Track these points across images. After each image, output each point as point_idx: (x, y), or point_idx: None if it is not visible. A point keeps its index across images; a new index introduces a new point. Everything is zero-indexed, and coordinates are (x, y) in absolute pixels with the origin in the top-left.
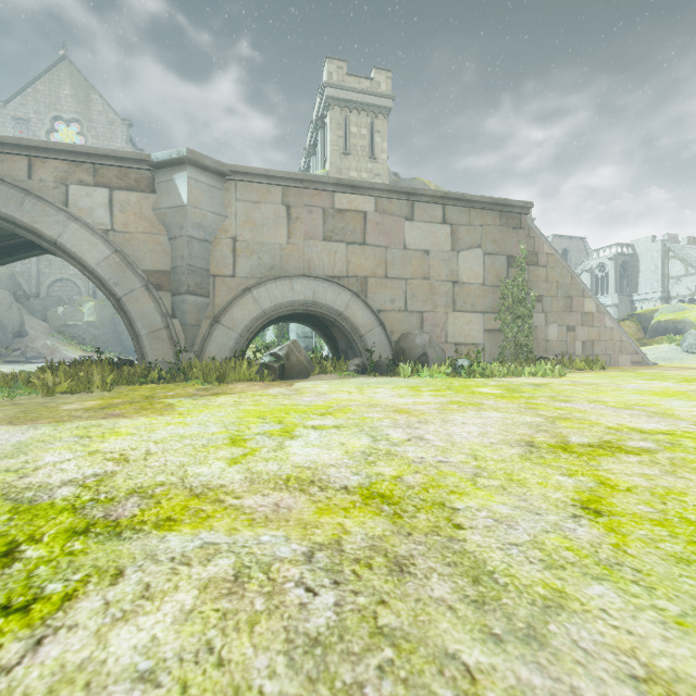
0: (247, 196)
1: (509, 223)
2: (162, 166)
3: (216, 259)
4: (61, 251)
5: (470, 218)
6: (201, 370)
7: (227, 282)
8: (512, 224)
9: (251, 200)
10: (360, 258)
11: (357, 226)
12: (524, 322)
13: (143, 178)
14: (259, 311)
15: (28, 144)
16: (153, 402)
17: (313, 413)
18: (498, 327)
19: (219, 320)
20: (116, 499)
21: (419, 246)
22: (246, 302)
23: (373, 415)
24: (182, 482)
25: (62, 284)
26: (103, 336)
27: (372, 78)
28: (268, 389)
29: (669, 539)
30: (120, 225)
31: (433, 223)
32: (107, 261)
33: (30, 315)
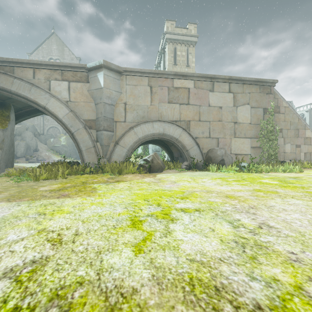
0: (131, 82)
1: (264, 91)
2: (92, 70)
3: (117, 113)
4: (47, 111)
5: (243, 89)
6: (110, 168)
7: (122, 124)
8: (266, 91)
9: (133, 84)
10: (186, 111)
11: (185, 95)
12: (273, 143)
13: (83, 76)
14: (137, 138)
15: (33, 62)
16: (86, 186)
17: (176, 197)
18: (258, 146)
19: (118, 143)
20: (36, 311)
21: (216, 104)
22: (131, 134)
23: (215, 200)
24: (98, 279)
25: (53, 129)
26: (69, 151)
27: (187, 28)
28: (144, 179)
29: None
30: (73, 98)
31: (224, 92)
32: (67, 115)
33: (40, 142)
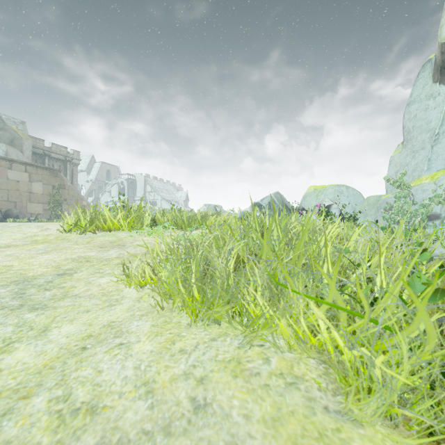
0: None
1: (53, 175)
2: None
3: None
4: None
5: (37, 171)
6: None
7: None
8: (55, 175)
9: None
10: None
11: None
12: (59, 207)
13: None
14: None
15: None
16: None
17: None
18: (49, 209)
19: None
20: None
21: (14, 179)
22: None
23: None
24: None
25: None
26: None
27: None
28: None
29: None
30: None
31: (21, 171)
32: None
33: None
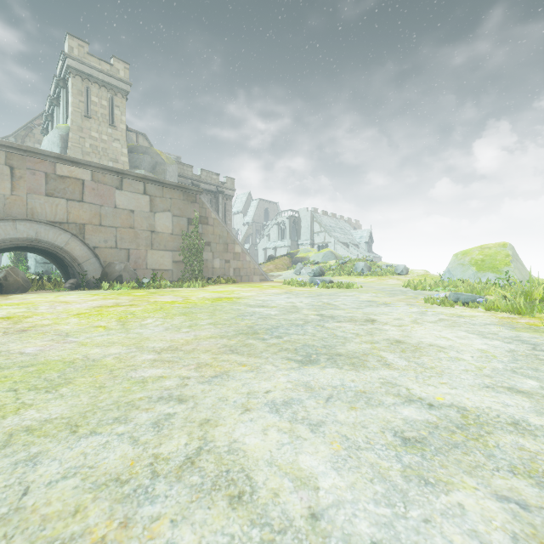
0: None
1: (189, 199)
2: None
3: None
4: None
5: (163, 193)
6: None
7: None
8: (191, 200)
9: None
10: (79, 211)
11: (76, 189)
12: (198, 257)
13: None
14: None
15: None
16: None
17: (6, 305)
18: (182, 260)
19: None
20: None
21: (126, 207)
22: None
23: (43, 304)
24: None
25: None
26: None
27: (112, 64)
28: None
29: (85, 316)
30: None
31: (137, 193)
32: None
33: None
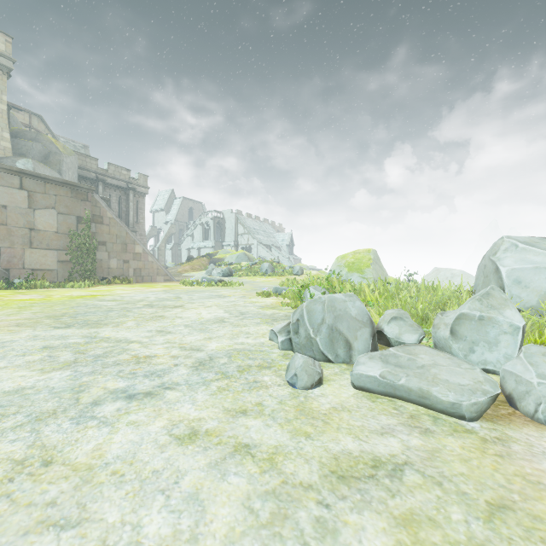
0: None
1: (79, 197)
2: None
3: None
4: None
5: (46, 189)
6: None
7: None
8: (81, 198)
9: None
10: None
11: None
12: (89, 257)
13: None
14: None
15: None
16: None
17: None
18: (70, 260)
19: None
20: None
21: None
22: None
23: None
24: None
25: None
26: None
27: None
28: None
29: None
30: None
31: (11, 187)
32: None
33: None
